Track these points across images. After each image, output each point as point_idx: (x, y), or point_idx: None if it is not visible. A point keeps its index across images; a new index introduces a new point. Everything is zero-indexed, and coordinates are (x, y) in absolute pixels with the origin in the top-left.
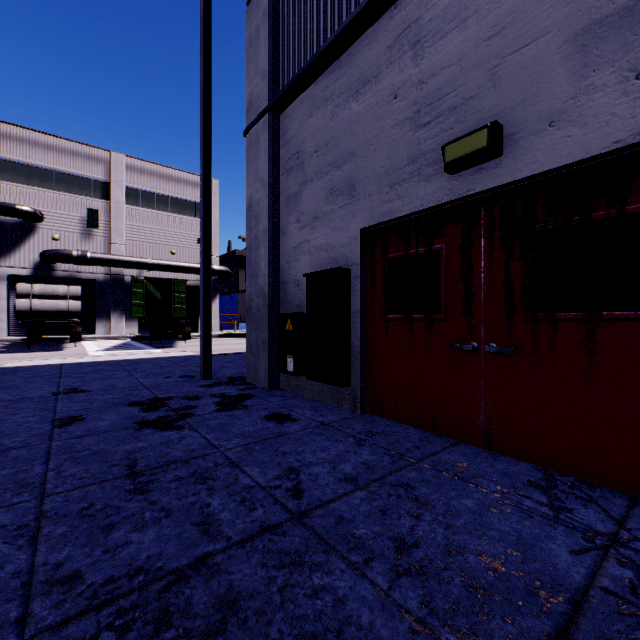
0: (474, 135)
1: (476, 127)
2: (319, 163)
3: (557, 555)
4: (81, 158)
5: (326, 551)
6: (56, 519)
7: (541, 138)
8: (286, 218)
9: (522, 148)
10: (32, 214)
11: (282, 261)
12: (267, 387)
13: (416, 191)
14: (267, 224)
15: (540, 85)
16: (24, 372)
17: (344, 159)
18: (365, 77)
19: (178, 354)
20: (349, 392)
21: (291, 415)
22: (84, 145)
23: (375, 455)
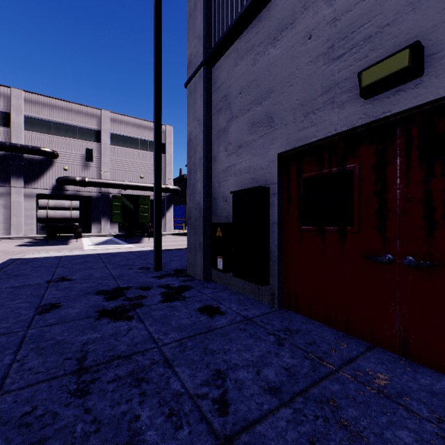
0: (394, 57)
1: (393, 51)
2: (243, 102)
3: None
4: (82, 115)
5: None
6: None
7: None
8: (217, 148)
9: None
10: (51, 153)
11: (214, 182)
12: (202, 279)
13: (330, 117)
14: (202, 153)
15: None
16: (35, 262)
17: (264, 96)
18: (282, 25)
19: (142, 249)
20: (268, 289)
21: (220, 308)
22: (84, 106)
23: (295, 358)
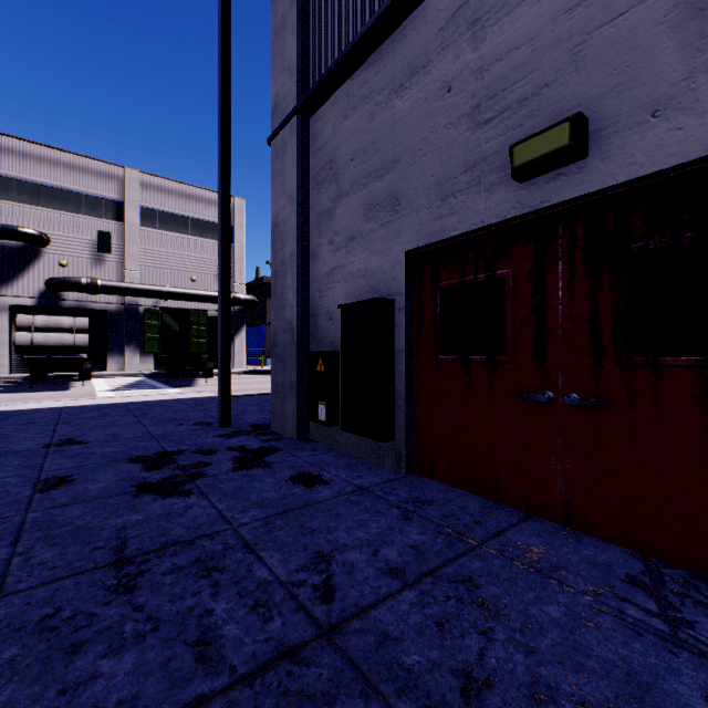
0: (552, 131)
1: (553, 122)
2: (356, 173)
3: (689, 704)
4: (91, 175)
5: (365, 694)
6: (7, 634)
7: (641, 132)
8: (317, 239)
9: (615, 146)
10: (37, 237)
11: (312, 290)
12: (295, 438)
13: (475, 204)
14: (295, 246)
15: (639, 64)
16: (17, 418)
17: (386, 168)
18: (411, 68)
19: (196, 395)
20: (392, 447)
21: (322, 476)
22: (95, 160)
23: (426, 534)
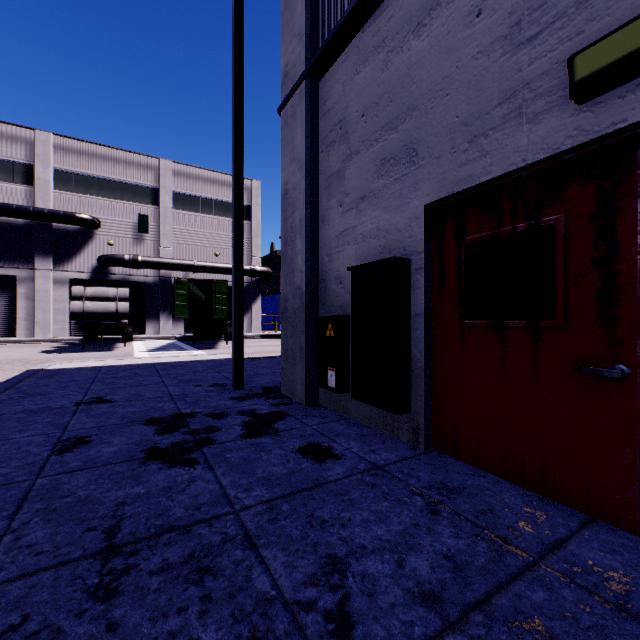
0: (637, 22)
1: (631, 18)
2: (367, 129)
3: None
4: (133, 167)
5: None
6: None
7: None
8: (326, 202)
9: None
10: (90, 221)
11: (322, 254)
12: (304, 403)
13: (514, 140)
14: (304, 211)
15: None
16: (62, 375)
17: (401, 117)
18: (431, 1)
19: (216, 357)
20: (408, 420)
21: (332, 448)
22: (136, 154)
23: (461, 538)
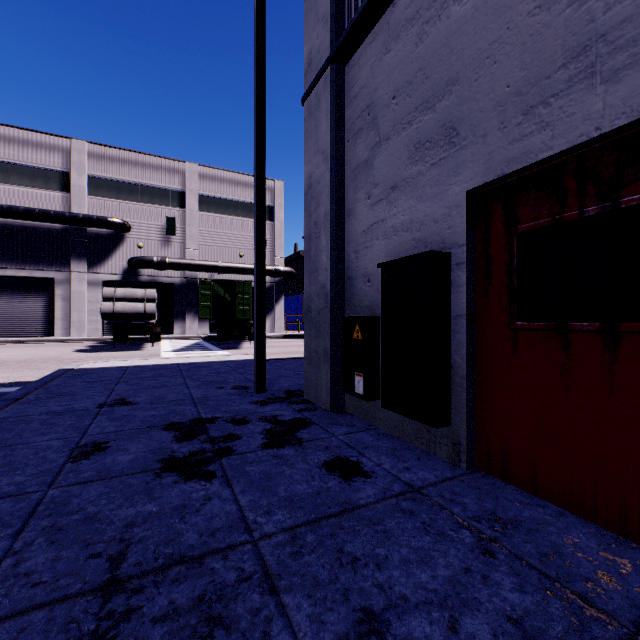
0: None
1: None
2: (399, 111)
3: None
4: (161, 171)
5: None
6: None
7: None
8: (353, 195)
9: None
10: (121, 225)
11: (348, 250)
12: (329, 409)
13: (584, 106)
14: (329, 205)
15: None
16: (90, 375)
17: (438, 94)
18: None
19: (239, 358)
20: (447, 434)
21: (361, 464)
22: (163, 159)
23: (527, 593)
